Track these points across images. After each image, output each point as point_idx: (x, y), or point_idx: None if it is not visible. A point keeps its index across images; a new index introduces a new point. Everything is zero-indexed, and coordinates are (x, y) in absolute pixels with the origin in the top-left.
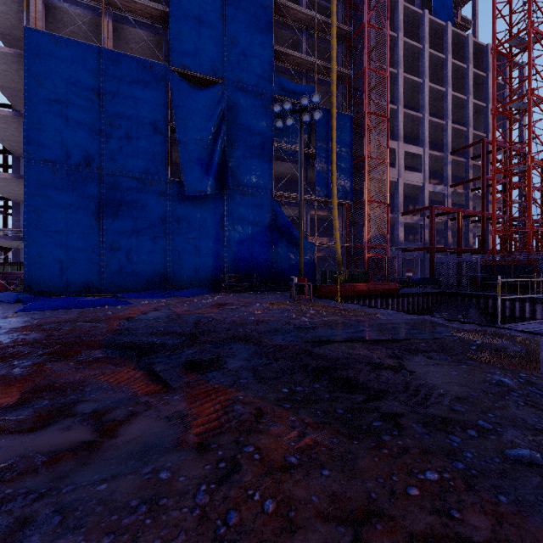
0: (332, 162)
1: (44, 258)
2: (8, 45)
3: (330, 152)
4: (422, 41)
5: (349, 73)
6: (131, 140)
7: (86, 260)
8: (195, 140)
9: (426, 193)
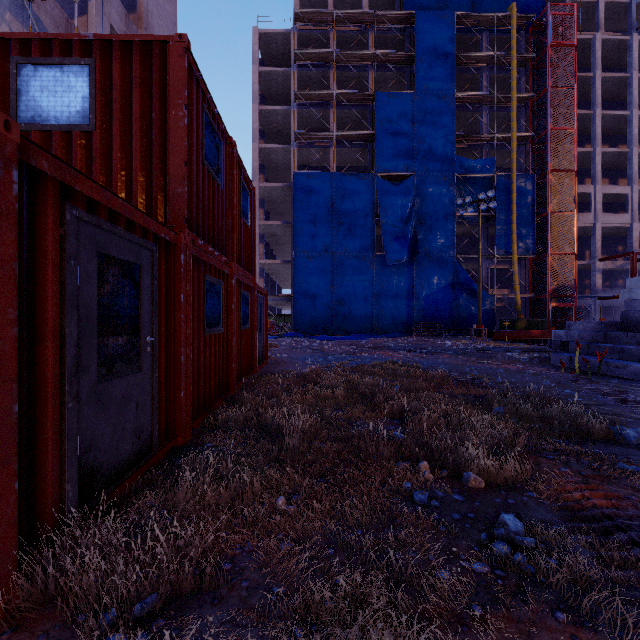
0: (511, 222)
1: (303, 312)
2: (267, 172)
3: (510, 212)
4: (629, 68)
5: (530, 136)
6: (350, 231)
7: (325, 312)
8: (393, 223)
9: (634, 235)
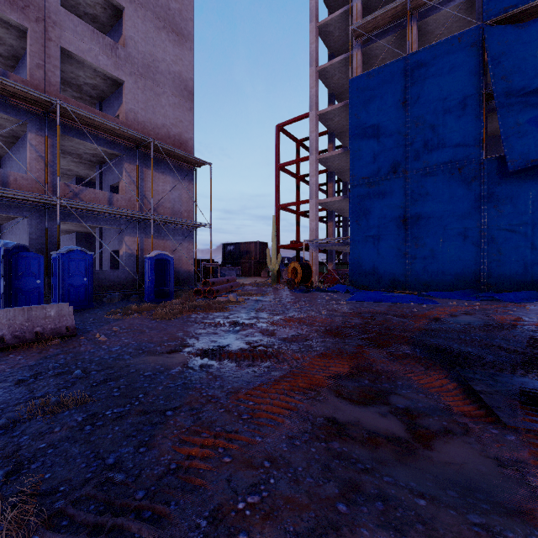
0: None
1: (362, 258)
2: (340, 101)
3: None
4: None
5: None
6: (435, 132)
7: (393, 258)
8: (525, 94)
9: None
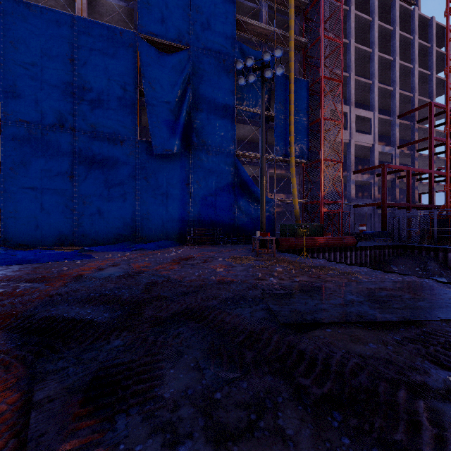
0: (290, 123)
1: (20, 213)
2: None
3: (288, 114)
4: (371, 14)
5: (305, 41)
6: (102, 102)
7: (60, 214)
8: (162, 102)
9: (375, 154)
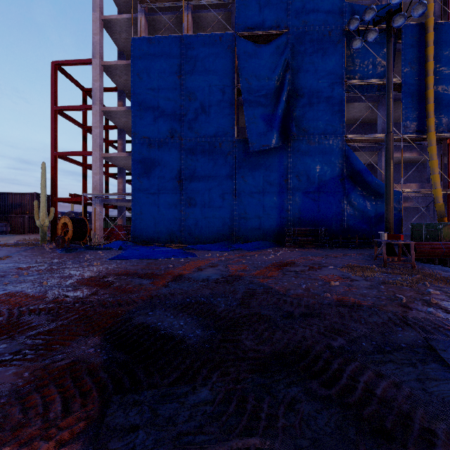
0: (427, 87)
1: (144, 214)
2: None
3: (423, 76)
4: None
5: None
6: (203, 109)
7: (171, 215)
8: (259, 96)
9: None
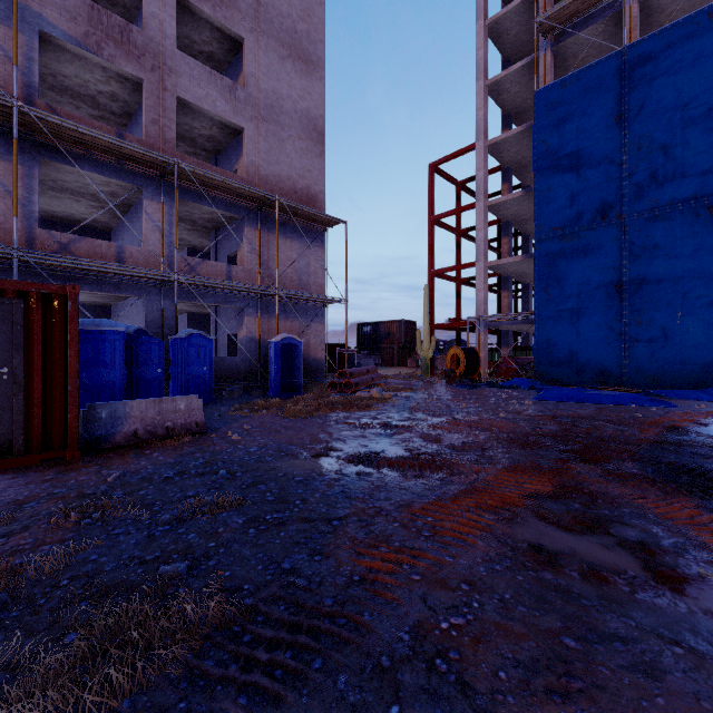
0: None
1: (553, 341)
2: (519, 123)
3: None
4: None
5: None
6: (669, 155)
7: (601, 341)
8: None
9: None
